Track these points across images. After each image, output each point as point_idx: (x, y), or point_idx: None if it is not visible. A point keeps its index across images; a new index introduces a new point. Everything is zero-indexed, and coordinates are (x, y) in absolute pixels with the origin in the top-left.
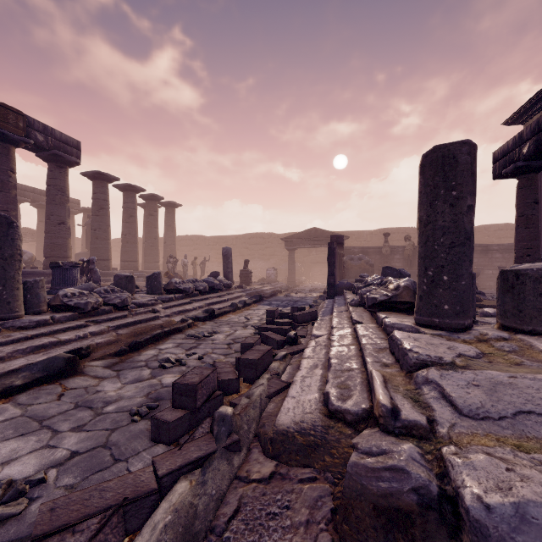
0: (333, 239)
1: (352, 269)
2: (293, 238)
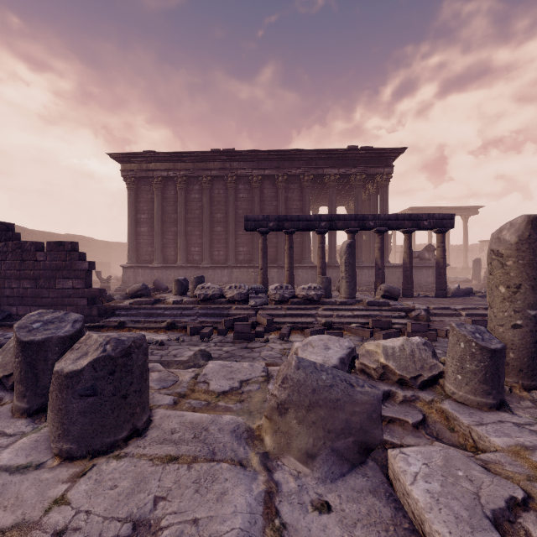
0: (1, 228)
1: None
2: None
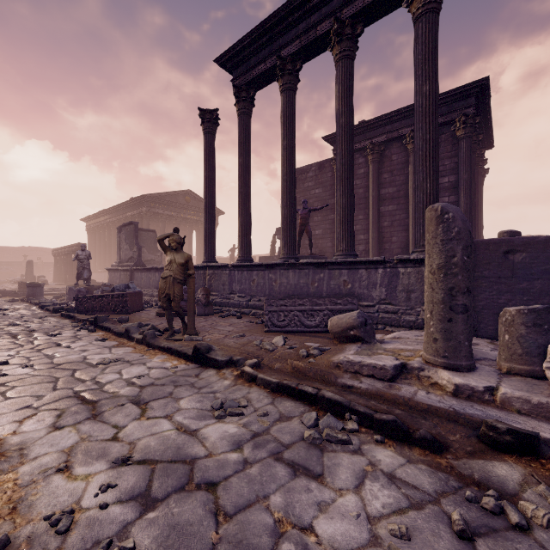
0: None
1: (2, 275)
2: None
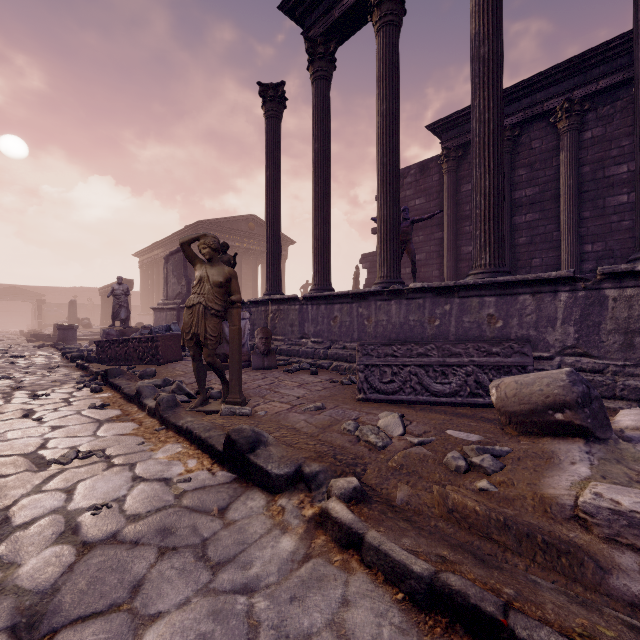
0: (38, 301)
1: (50, 318)
2: None
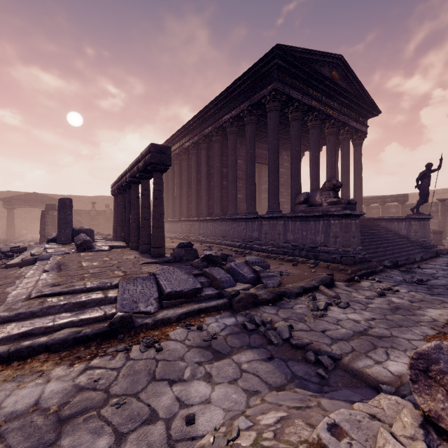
0: (47, 206)
1: None
2: (12, 199)
